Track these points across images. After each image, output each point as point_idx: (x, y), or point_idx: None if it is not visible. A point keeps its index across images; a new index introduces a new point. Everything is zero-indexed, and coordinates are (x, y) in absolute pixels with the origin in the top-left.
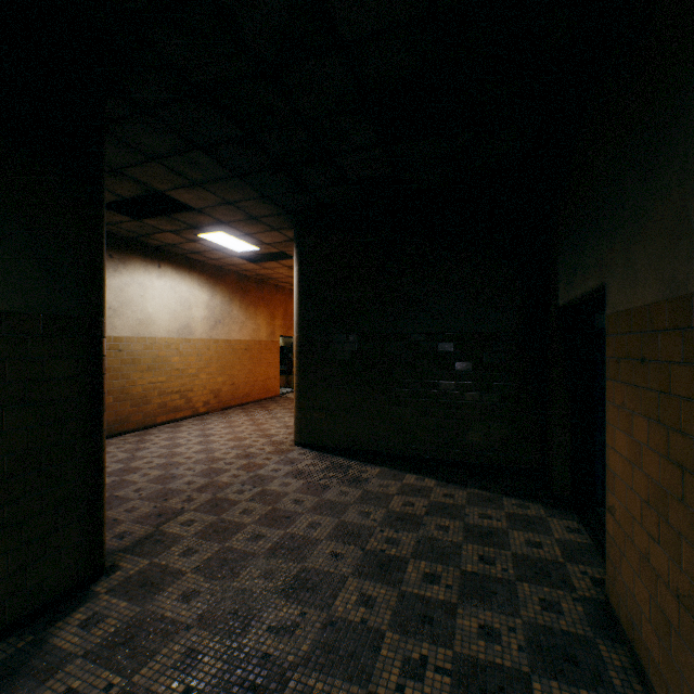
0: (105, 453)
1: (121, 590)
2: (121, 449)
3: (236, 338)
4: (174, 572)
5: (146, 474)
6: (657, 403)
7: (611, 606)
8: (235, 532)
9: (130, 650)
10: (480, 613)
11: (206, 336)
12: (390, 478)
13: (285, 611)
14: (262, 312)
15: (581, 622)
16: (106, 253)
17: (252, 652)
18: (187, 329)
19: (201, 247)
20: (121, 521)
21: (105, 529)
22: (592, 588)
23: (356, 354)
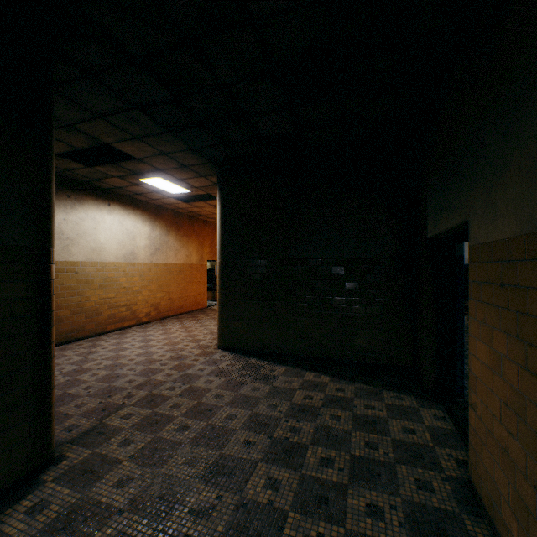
0: (53, 361)
1: (66, 478)
2: (76, 353)
3: (172, 262)
4: (112, 460)
5: (95, 374)
6: (516, 322)
7: (473, 485)
8: (166, 424)
9: (69, 534)
10: (367, 493)
11: (148, 261)
12: (294, 376)
13: (204, 494)
14: (193, 242)
15: (449, 500)
16: (65, 193)
17: (174, 534)
18: (132, 255)
19: (143, 190)
20: (71, 415)
21: (53, 425)
22: (457, 468)
23: (266, 275)
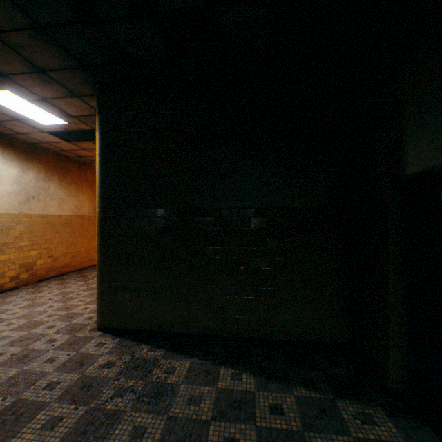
0: None
1: None
2: None
3: (55, 214)
4: None
5: None
6: None
7: None
8: None
9: None
10: None
11: (14, 211)
12: (203, 381)
13: None
14: (85, 191)
15: None
16: None
17: None
18: None
19: None
20: None
21: None
22: None
23: (164, 229)
